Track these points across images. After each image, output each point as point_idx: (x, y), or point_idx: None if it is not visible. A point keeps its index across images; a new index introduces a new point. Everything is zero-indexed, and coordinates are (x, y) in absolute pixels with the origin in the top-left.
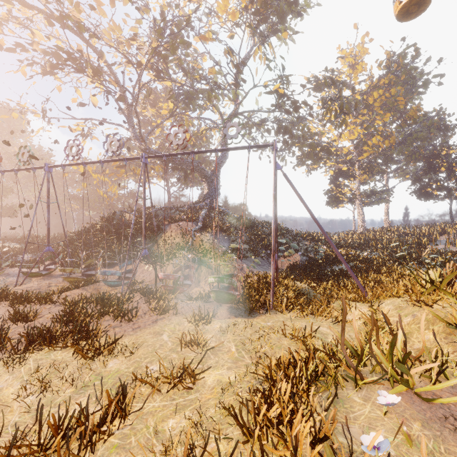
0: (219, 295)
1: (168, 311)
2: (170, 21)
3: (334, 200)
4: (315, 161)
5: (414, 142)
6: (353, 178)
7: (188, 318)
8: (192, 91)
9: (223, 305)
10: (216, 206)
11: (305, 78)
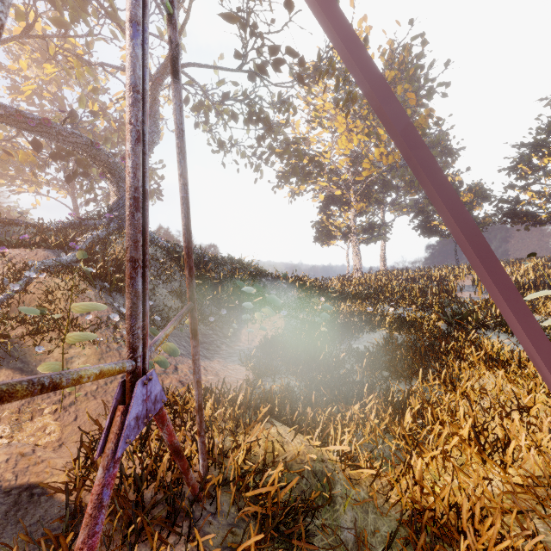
0: None
1: None
2: None
3: (325, 234)
4: (301, 179)
5: None
6: (347, 207)
7: None
8: None
9: None
10: None
11: None
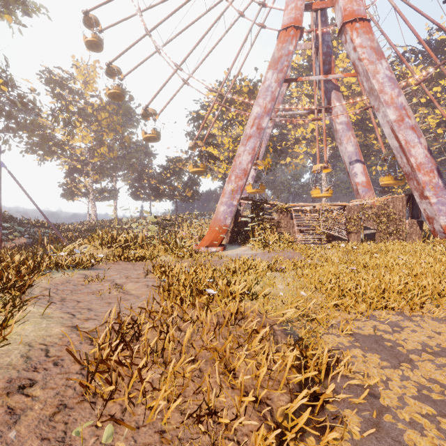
0: None
1: None
2: None
3: (69, 193)
4: (48, 153)
5: (131, 159)
6: (87, 176)
7: None
8: None
9: None
10: None
11: (32, 88)
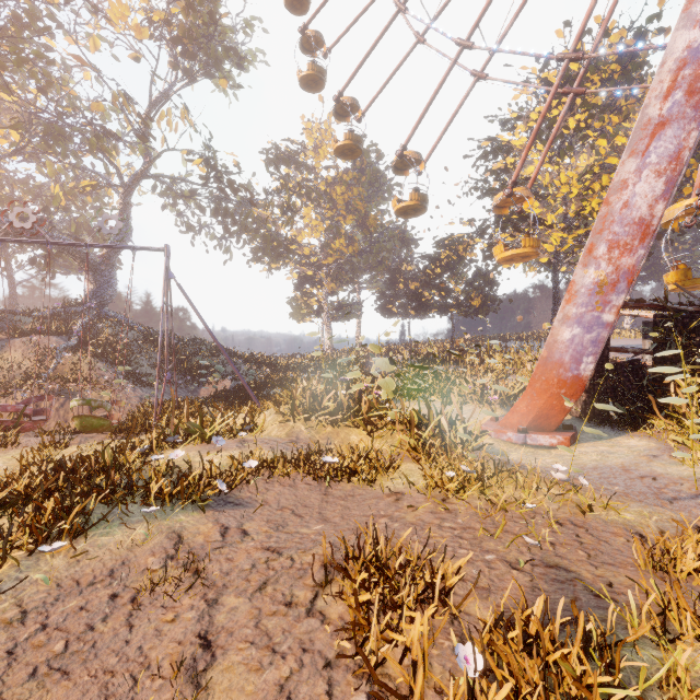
0: (85, 421)
1: (3, 446)
2: (12, 0)
3: (299, 312)
4: (273, 259)
5: (380, 252)
6: (320, 286)
7: (35, 449)
8: (59, 127)
9: (96, 438)
10: (108, 312)
11: (235, 162)
